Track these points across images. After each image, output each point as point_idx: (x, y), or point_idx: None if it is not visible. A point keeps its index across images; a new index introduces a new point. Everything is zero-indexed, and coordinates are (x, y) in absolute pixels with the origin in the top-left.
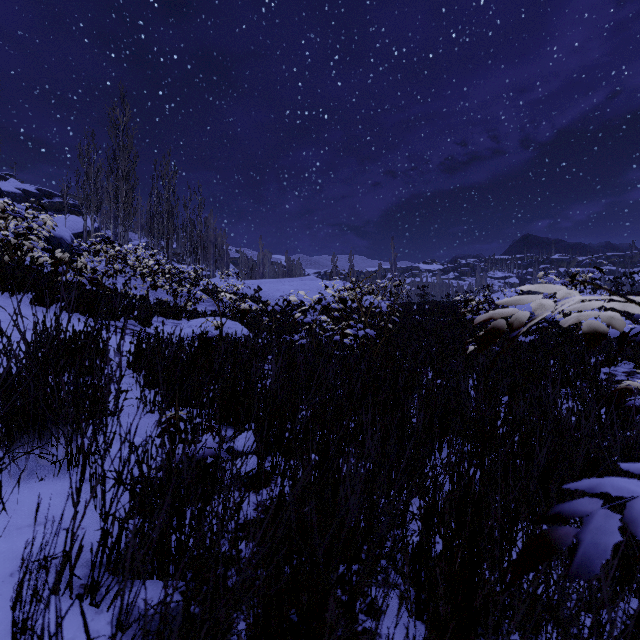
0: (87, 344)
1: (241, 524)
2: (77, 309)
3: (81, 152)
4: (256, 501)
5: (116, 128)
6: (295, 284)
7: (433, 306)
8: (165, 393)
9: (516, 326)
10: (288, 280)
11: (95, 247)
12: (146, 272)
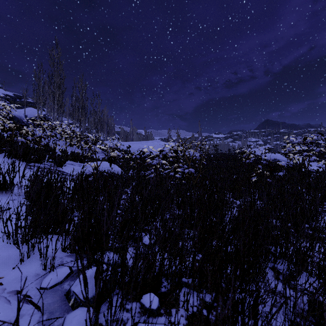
0: None
1: None
2: (16, 156)
3: (36, 74)
4: None
5: (53, 61)
6: (149, 144)
7: (221, 155)
8: (26, 227)
9: None
10: (145, 142)
11: (36, 122)
12: (67, 137)
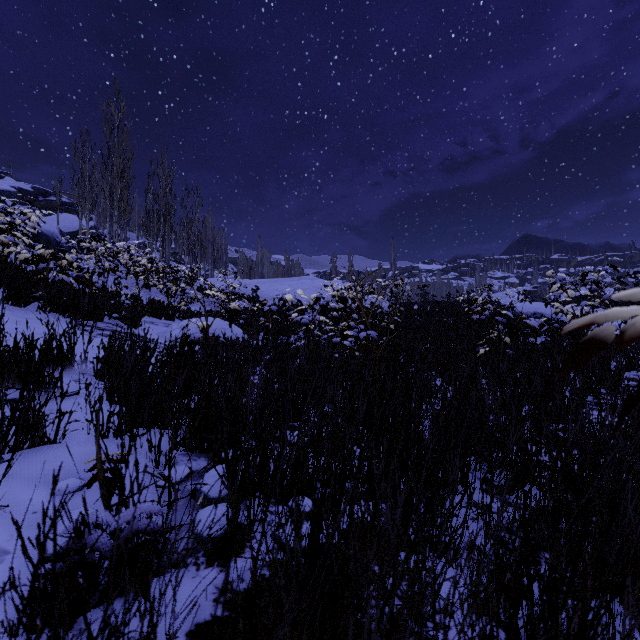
0: (47, 349)
1: (190, 633)
2: (56, 309)
3: (76, 149)
4: (220, 583)
5: (111, 124)
6: (294, 284)
7: (434, 306)
8: (122, 413)
9: (629, 335)
10: (287, 280)
11: (84, 244)
12: (140, 271)
